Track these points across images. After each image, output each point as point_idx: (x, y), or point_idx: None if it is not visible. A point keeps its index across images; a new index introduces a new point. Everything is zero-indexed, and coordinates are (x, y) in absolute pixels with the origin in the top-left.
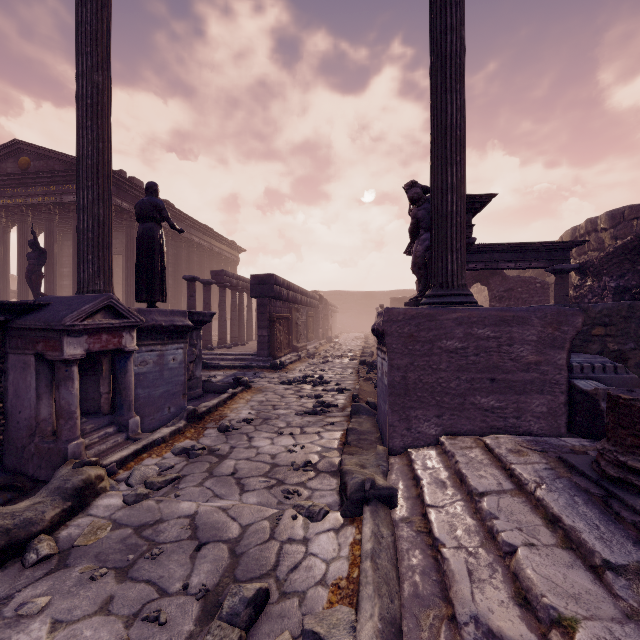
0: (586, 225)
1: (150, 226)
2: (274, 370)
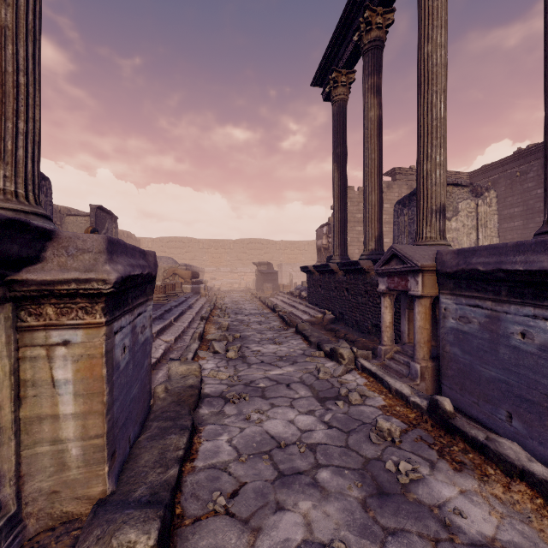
0: None
1: None
2: None
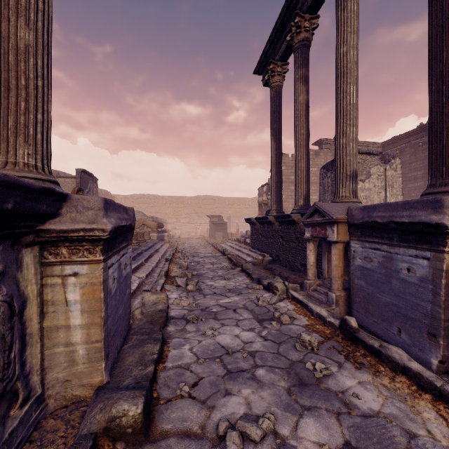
0: None
1: None
2: None
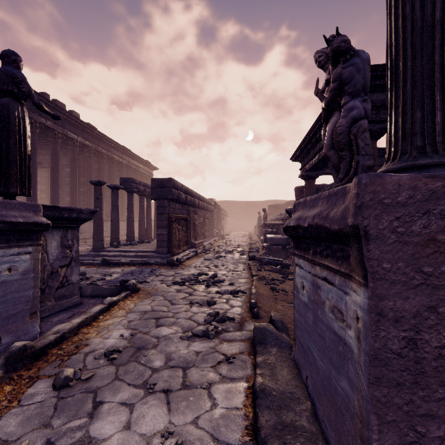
0: None
1: (4, 101)
2: (171, 267)
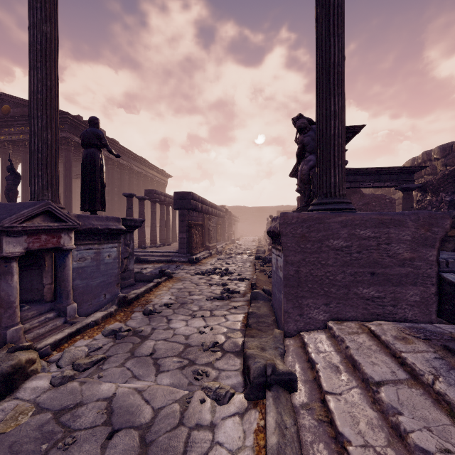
0: (423, 156)
1: (92, 151)
2: (191, 264)
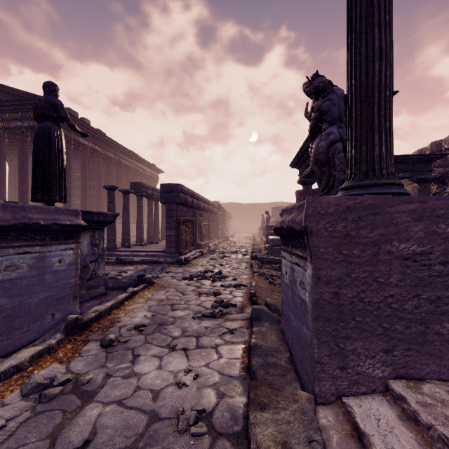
0: (432, 147)
1: (46, 125)
2: (179, 265)
